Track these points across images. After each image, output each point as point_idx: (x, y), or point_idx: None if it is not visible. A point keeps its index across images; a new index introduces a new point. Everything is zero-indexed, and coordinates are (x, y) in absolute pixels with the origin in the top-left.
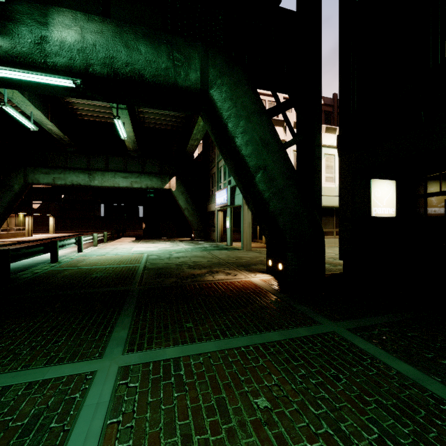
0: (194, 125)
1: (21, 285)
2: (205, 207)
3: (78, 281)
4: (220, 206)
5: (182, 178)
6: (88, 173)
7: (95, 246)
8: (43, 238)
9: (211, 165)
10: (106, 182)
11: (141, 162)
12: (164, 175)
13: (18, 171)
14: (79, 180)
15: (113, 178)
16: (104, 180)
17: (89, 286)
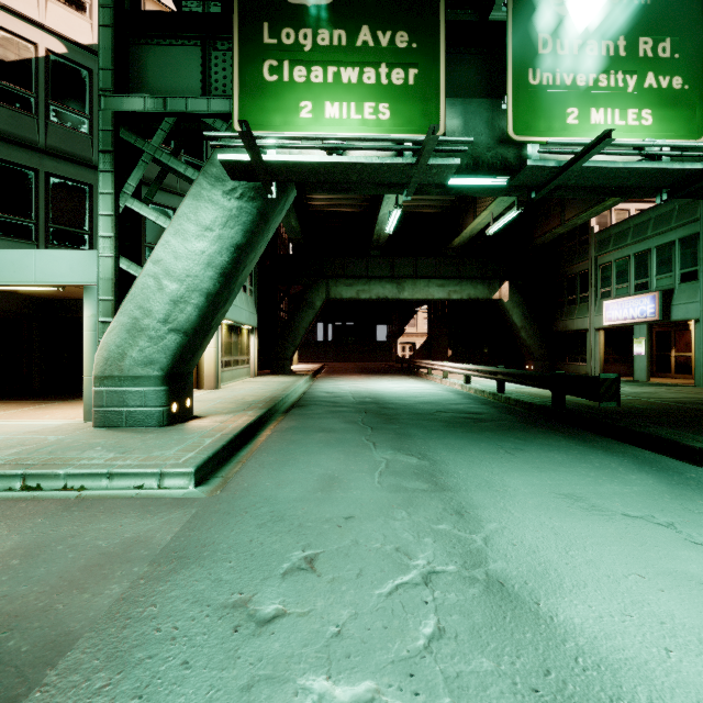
0: (564, 204)
1: (602, 411)
2: (549, 324)
3: (655, 411)
4: (625, 322)
5: (516, 282)
6: (397, 282)
7: (445, 378)
8: (317, 369)
9: (569, 261)
10: (418, 293)
11: (457, 263)
12: (492, 280)
13: (320, 285)
14: (386, 293)
15: (427, 288)
16: (415, 291)
17: (700, 416)
